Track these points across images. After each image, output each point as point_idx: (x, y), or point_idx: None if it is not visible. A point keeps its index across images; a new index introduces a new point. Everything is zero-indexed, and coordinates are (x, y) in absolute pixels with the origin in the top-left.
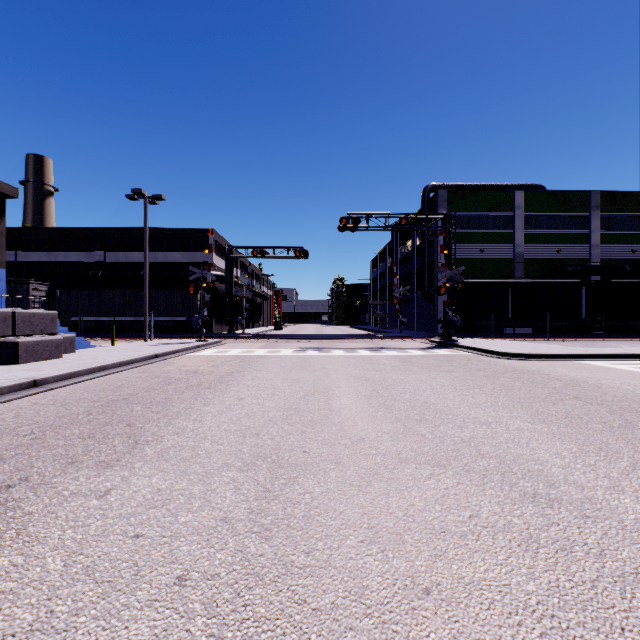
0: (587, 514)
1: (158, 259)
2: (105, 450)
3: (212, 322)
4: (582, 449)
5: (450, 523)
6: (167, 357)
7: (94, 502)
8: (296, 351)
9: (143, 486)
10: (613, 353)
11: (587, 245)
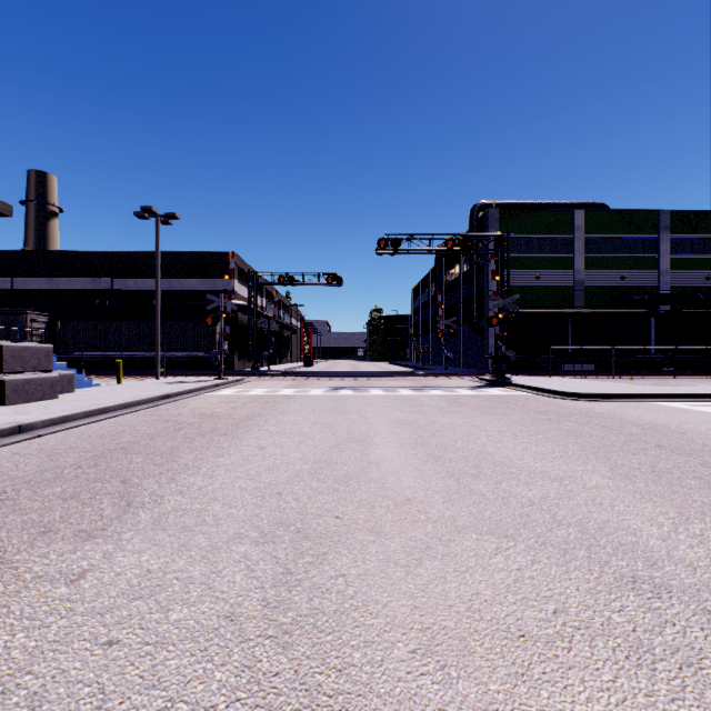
0: (709, 608)
1: (173, 287)
2: (89, 515)
3: (234, 358)
4: (681, 513)
5: (530, 622)
6: (180, 397)
7: (62, 590)
8: (328, 390)
9: (129, 566)
10: (691, 393)
11: (656, 271)
